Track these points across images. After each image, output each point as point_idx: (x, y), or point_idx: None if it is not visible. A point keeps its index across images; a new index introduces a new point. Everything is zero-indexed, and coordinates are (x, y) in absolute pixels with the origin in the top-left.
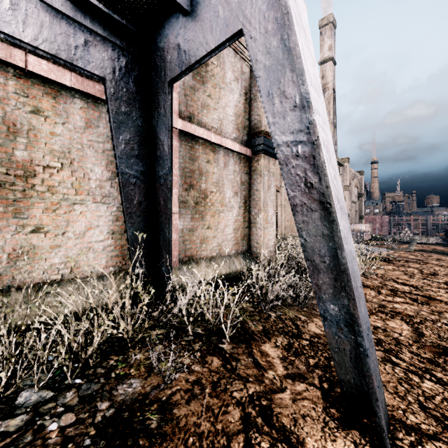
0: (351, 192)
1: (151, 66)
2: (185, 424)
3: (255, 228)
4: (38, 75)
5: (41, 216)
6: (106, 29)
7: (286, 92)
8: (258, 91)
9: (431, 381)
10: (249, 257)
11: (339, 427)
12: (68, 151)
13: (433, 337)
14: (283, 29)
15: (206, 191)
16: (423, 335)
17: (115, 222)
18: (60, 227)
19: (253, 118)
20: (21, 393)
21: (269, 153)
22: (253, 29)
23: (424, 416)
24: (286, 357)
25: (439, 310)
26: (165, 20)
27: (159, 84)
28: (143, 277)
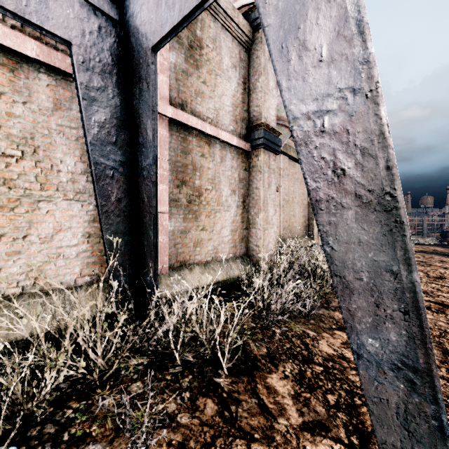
0: None
1: (131, 32)
2: None
3: (254, 229)
4: None
5: None
6: None
7: (308, 41)
8: (258, 80)
9: None
10: (248, 261)
11: None
12: (30, 137)
13: None
14: None
15: (201, 188)
16: (448, 352)
17: (91, 223)
18: (20, 229)
19: (252, 110)
20: None
21: (270, 148)
22: None
23: None
24: (299, 393)
25: None
26: None
27: (140, 52)
28: (124, 289)
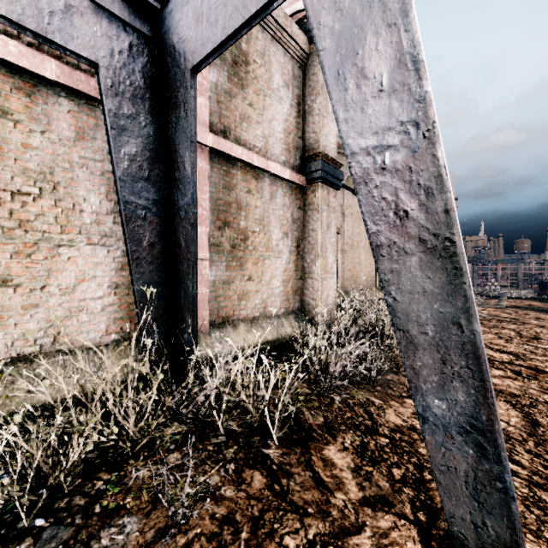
0: None
1: (166, 50)
2: None
3: (310, 280)
4: (3, 61)
5: (9, 263)
6: None
7: (366, 68)
8: (315, 101)
9: None
10: (303, 317)
11: None
12: (49, 171)
13: None
14: None
15: (247, 230)
16: (539, 424)
17: (119, 272)
18: (38, 278)
19: (307, 137)
20: None
21: (329, 182)
22: None
23: None
24: (360, 467)
25: None
26: None
27: (177, 74)
28: (158, 348)
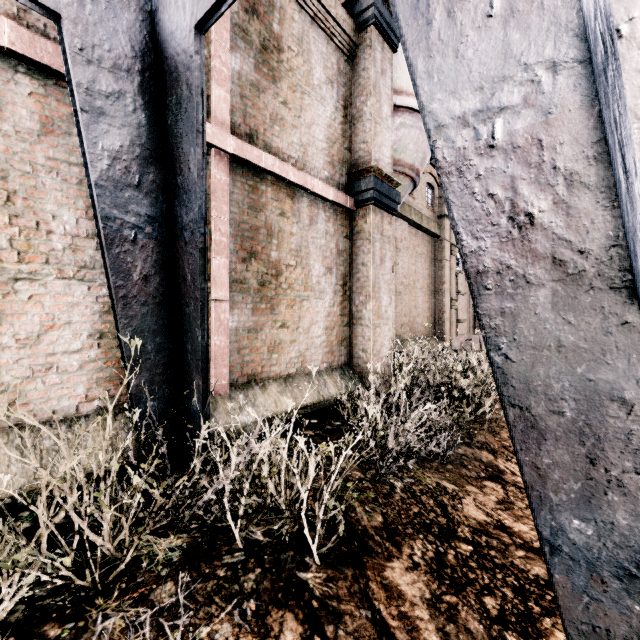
0: None
1: (162, 3)
2: None
3: (359, 326)
4: None
5: None
6: None
7: None
8: (365, 103)
9: None
10: (350, 373)
11: None
12: (1, 176)
13: None
14: None
15: (280, 264)
16: None
17: (105, 317)
18: None
19: (356, 148)
20: None
21: (383, 205)
22: None
23: None
24: (438, 597)
25: None
26: None
27: (177, 36)
28: (156, 420)
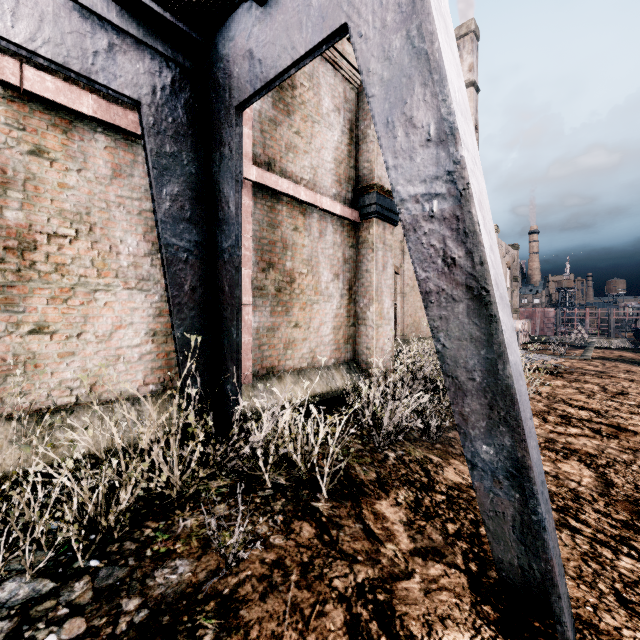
0: None
1: (210, 85)
2: (258, 635)
3: (364, 326)
4: (40, 98)
5: (45, 309)
6: (141, 26)
7: (415, 118)
8: (369, 126)
9: (631, 557)
10: (356, 368)
11: (497, 636)
12: (86, 212)
13: (628, 488)
14: (411, 20)
15: (293, 272)
16: (613, 485)
17: (157, 318)
18: (74, 325)
19: (361, 166)
20: (4, 583)
21: (385, 217)
22: (363, 22)
23: (626, 615)
24: (413, 521)
25: (634, 446)
26: (230, 14)
27: (221, 111)
28: (199, 400)
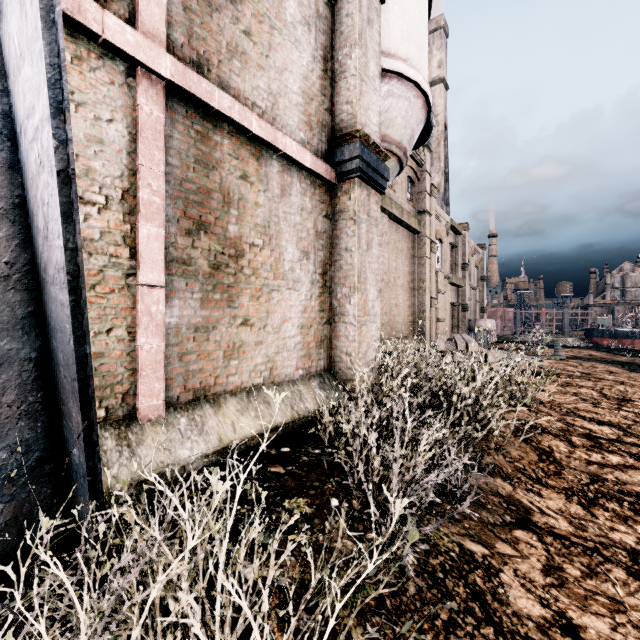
0: (469, 274)
1: None
2: None
3: (342, 324)
4: None
5: None
6: None
7: None
8: (349, 56)
9: None
10: (331, 381)
11: None
12: None
13: None
14: None
15: (241, 242)
16: None
17: None
18: None
19: (338, 110)
20: None
21: (370, 179)
22: None
23: None
24: None
25: None
26: None
27: None
28: (7, 482)
